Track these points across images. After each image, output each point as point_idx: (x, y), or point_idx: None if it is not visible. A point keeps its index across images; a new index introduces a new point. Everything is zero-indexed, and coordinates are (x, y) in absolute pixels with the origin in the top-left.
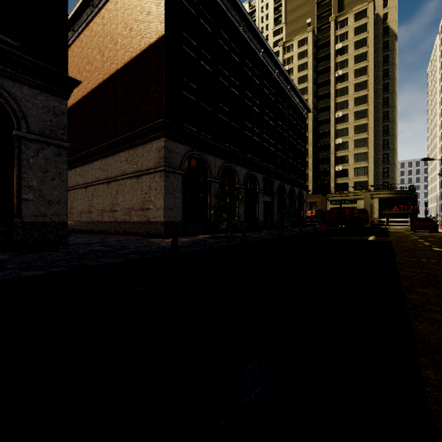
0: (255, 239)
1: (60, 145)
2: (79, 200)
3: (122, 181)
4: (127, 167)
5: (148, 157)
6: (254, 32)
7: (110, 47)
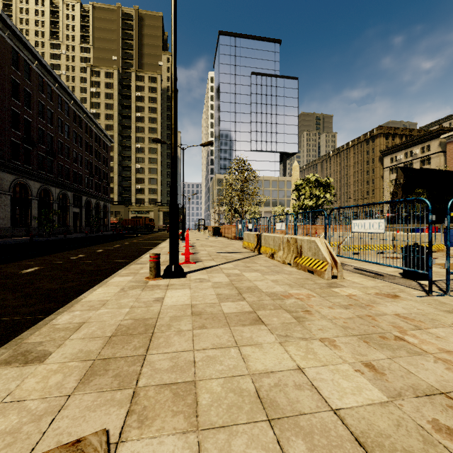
0: (72, 237)
1: None
2: None
3: None
4: None
5: None
6: (66, 91)
7: None
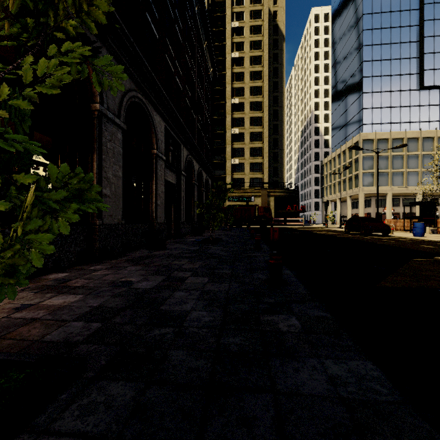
0: None
1: None
2: None
3: None
4: None
5: None
6: None
7: None
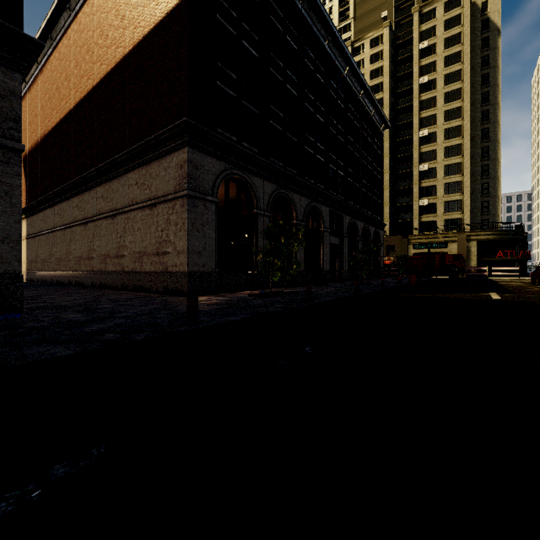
0: (324, 299)
1: (7, 146)
2: (77, 242)
3: (131, 214)
4: (137, 193)
5: (166, 177)
6: (318, 10)
7: (116, 24)
